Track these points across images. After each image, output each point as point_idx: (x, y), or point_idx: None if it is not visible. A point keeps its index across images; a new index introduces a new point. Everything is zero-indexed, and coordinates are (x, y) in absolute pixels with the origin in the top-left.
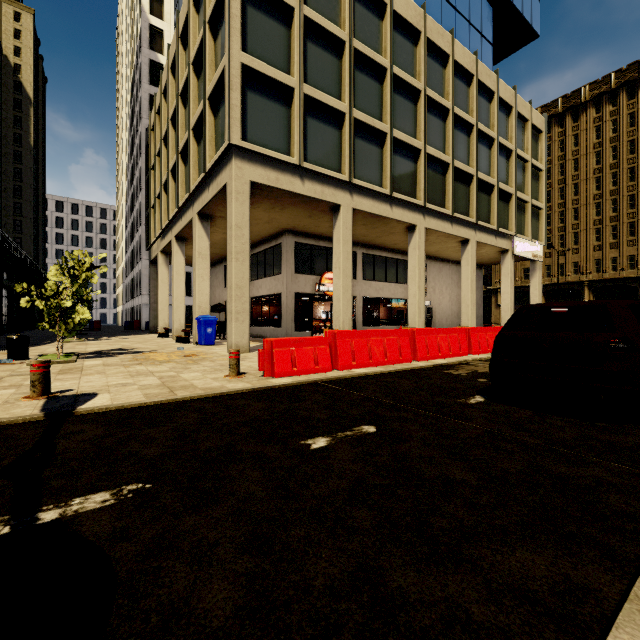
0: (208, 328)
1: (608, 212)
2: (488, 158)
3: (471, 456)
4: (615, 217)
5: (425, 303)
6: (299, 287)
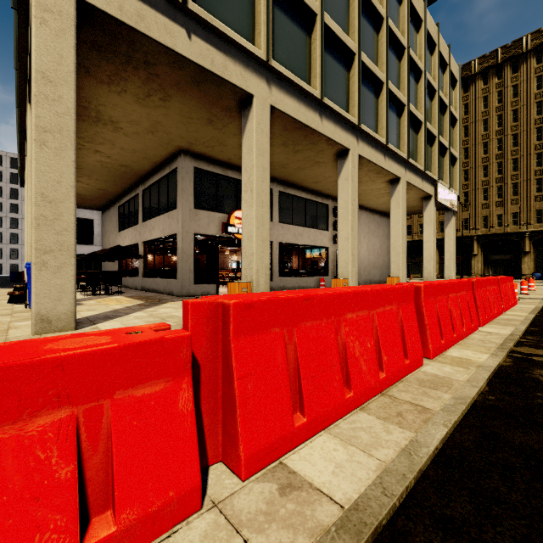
0: None
1: (494, 174)
2: (415, 92)
3: None
4: (500, 178)
5: None
6: (200, 226)
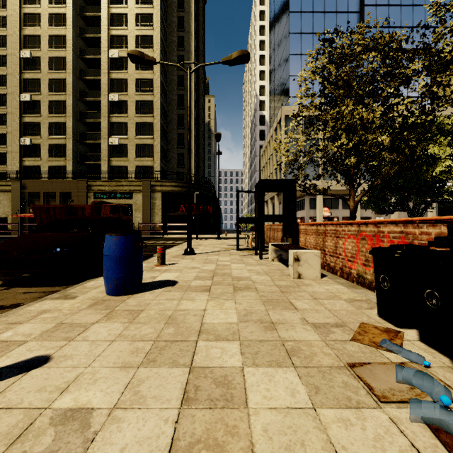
0: None
1: None
2: None
3: None
4: None
5: (380, 218)
6: (311, 214)
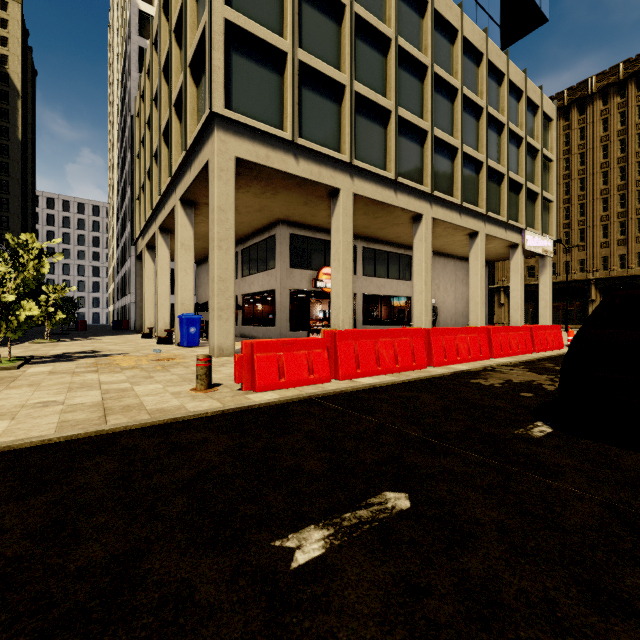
0: (191, 327)
1: (616, 208)
2: (498, 145)
3: (632, 596)
4: (623, 213)
5: None
6: (294, 283)
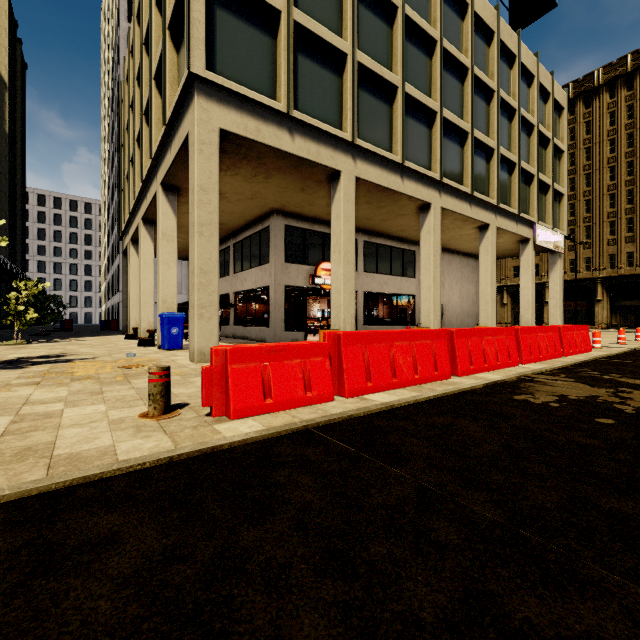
0: (173, 328)
1: (623, 204)
2: (509, 132)
3: None
4: (631, 209)
5: None
6: (290, 279)
